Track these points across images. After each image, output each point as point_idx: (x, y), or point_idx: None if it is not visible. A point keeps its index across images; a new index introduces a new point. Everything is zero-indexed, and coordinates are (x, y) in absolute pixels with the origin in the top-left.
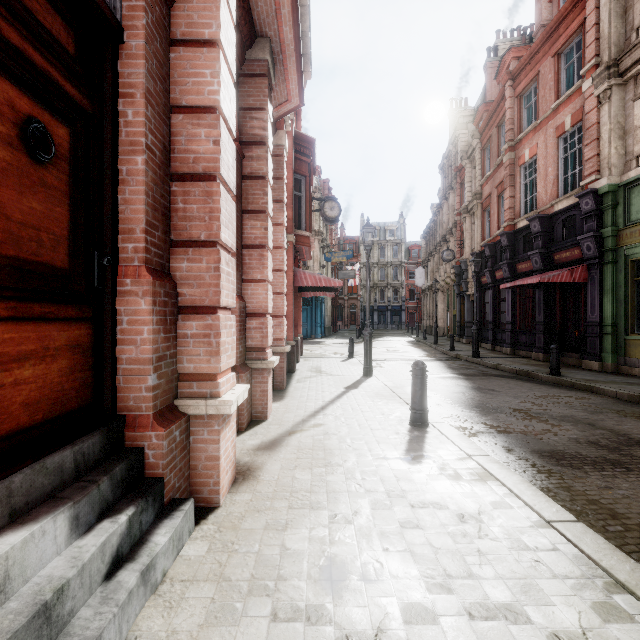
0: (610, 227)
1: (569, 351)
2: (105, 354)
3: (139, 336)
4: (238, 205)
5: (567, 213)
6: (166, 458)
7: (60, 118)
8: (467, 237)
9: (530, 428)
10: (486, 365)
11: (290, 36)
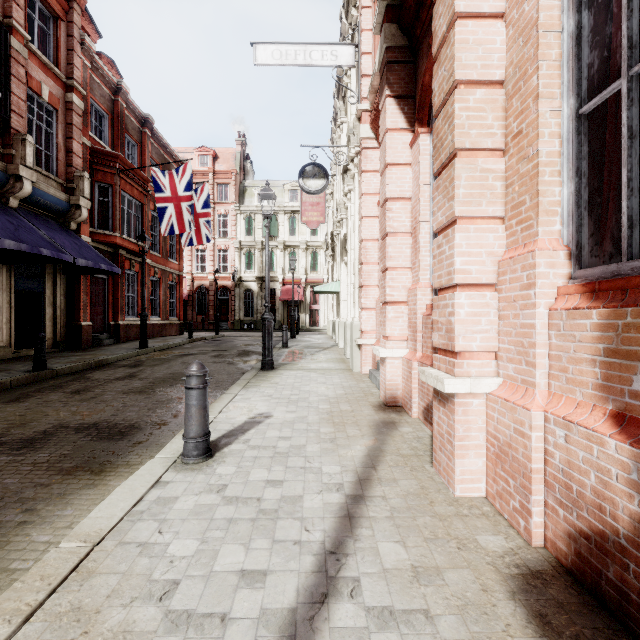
0: None
1: None
2: None
3: None
4: None
5: None
6: None
7: None
8: None
9: (7, 476)
10: None
11: None
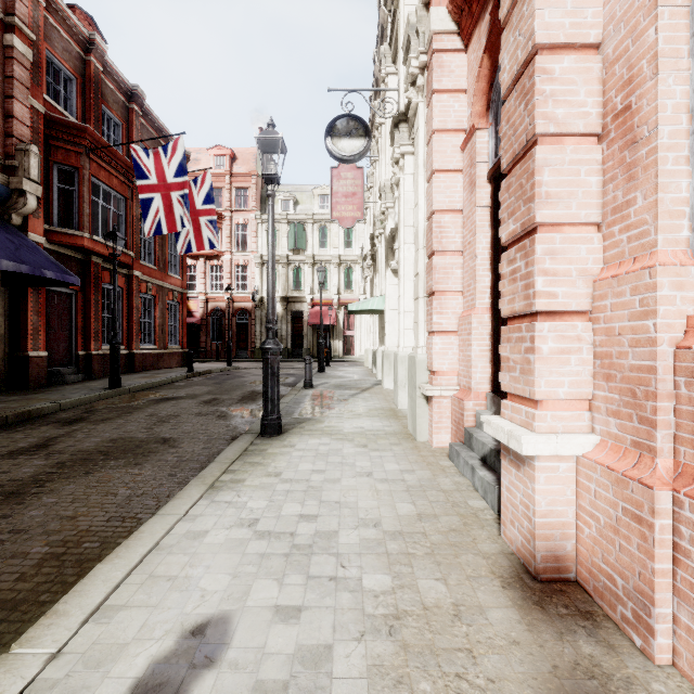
0: None
1: None
2: None
3: None
4: None
5: None
6: None
7: None
8: None
9: None
10: None
11: None
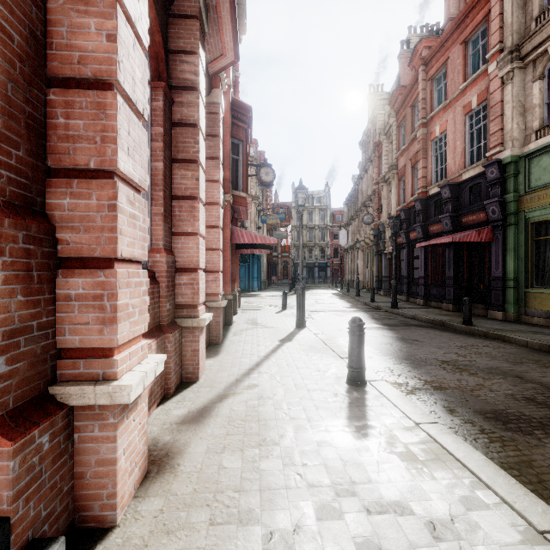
0: (512, 193)
1: (475, 302)
2: None
3: None
4: (166, 152)
5: (473, 181)
6: (16, 485)
7: None
8: (384, 203)
9: (464, 383)
10: (404, 315)
11: None
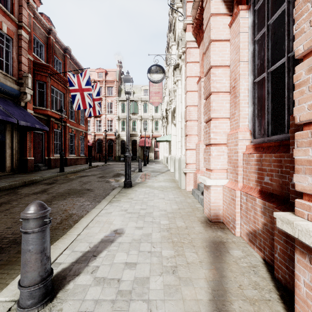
0: None
1: None
2: None
3: None
4: None
5: None
6: None
7: None
8: None
9: None
10: None
11: None
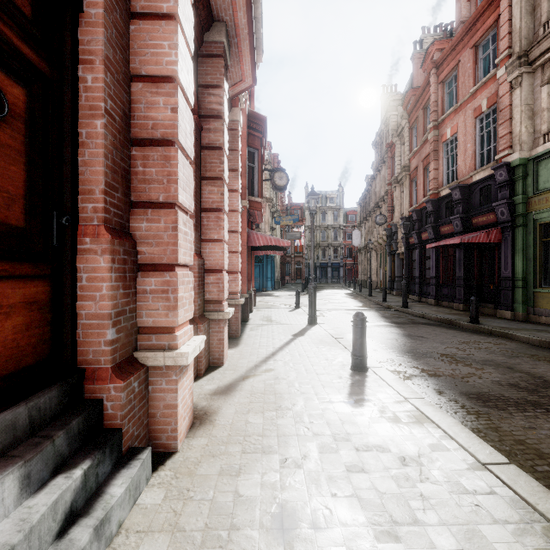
0: (521, 195)
1: (485, 302)
2: (64, 310)
3: (98, 292)
4: (197, 172)
5: (483, 183)
6: (124, 409)
7: (15, 78)
8: (397, 204)
9: (457, 371)
10: (414, 314)
11: (244, 21)
